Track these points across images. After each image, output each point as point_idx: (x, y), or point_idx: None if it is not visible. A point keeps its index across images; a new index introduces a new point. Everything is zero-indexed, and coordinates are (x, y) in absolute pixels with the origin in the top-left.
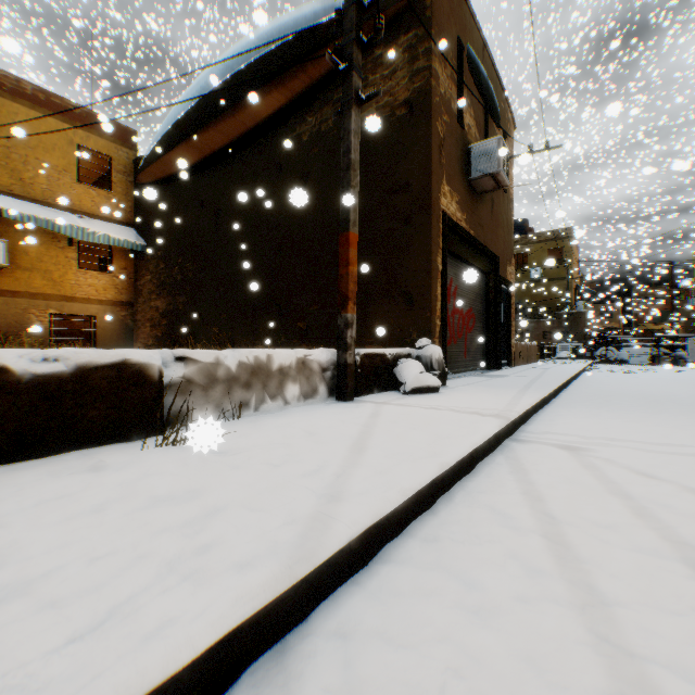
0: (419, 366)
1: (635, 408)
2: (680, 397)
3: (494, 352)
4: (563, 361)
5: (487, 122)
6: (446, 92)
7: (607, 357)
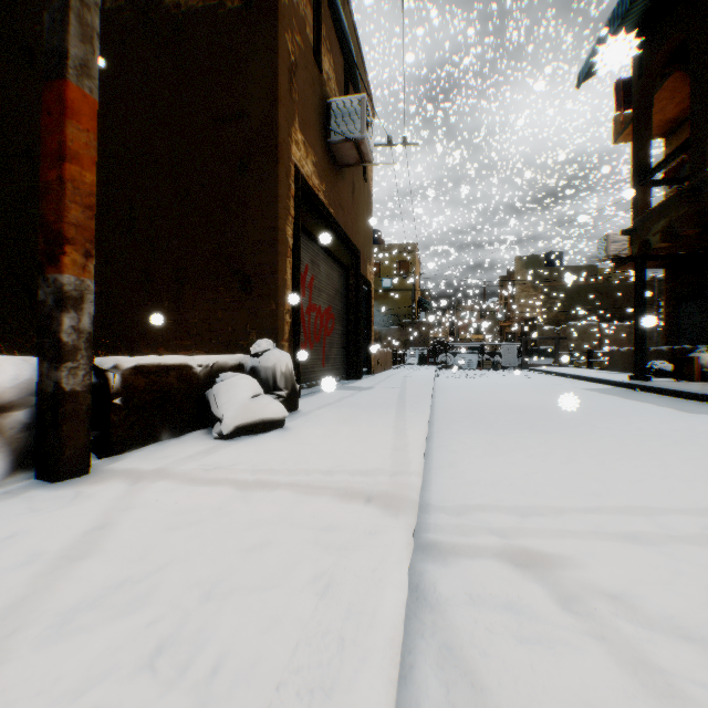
0: (252, 385)
1: (522, 428)
2: (540, 407)
3: (355, 359)
4: (413, 367)
5: (348, 87)
6: (300, 6)
7: (447, 363)
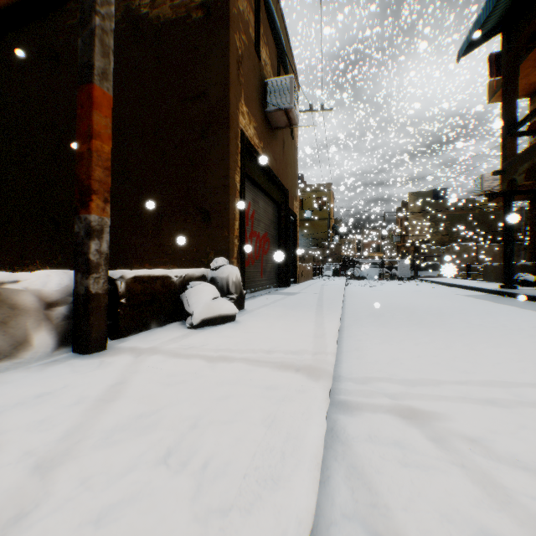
0: (212, 290)
1: (411, 324)
2: (426, 308)
3: (285, 272)
4: (329, 278)
5: (279, 69)
6: (245, 13)
7: (355, 275)
